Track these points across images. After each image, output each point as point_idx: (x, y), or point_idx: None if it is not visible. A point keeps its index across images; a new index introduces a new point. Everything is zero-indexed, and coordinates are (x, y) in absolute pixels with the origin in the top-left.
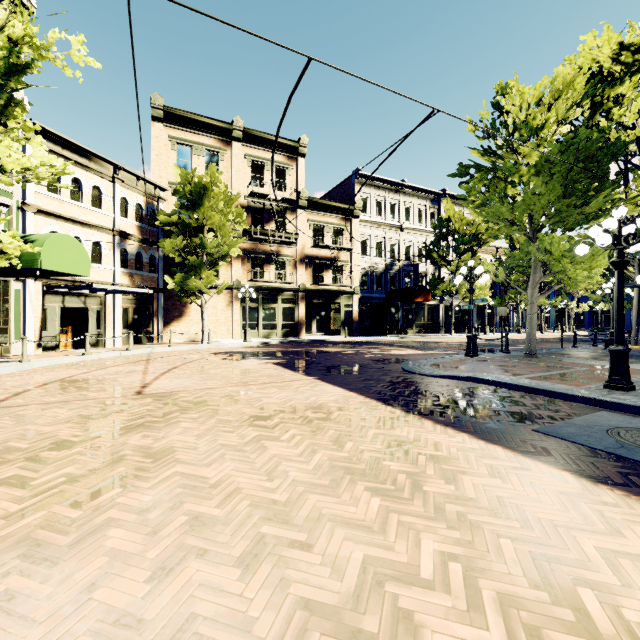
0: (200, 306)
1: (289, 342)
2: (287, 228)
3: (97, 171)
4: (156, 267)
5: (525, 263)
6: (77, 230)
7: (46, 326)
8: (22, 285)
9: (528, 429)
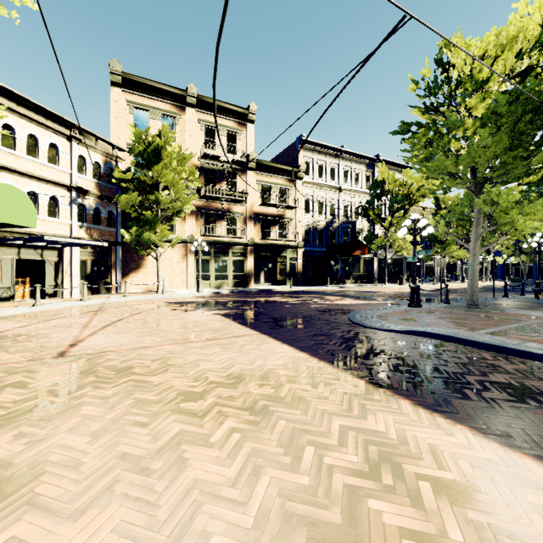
0: (155, 258)
1: (239, 292)
2: (237, 188)
3: (54, 129)
4: (114, 222)
5: (466, 216)
6: (33, 185)
7: (0, 277)
8: None
9: (541, 416)
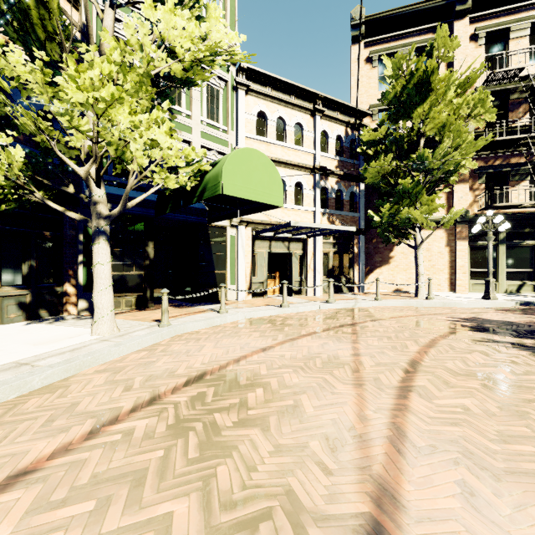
0: (412, 247)
1: None
2: None
3: (299, 106)
4: (356, 205)
5: None
6: (281, 172)
7: (256, 272)
8: (236, 231)
9: None
